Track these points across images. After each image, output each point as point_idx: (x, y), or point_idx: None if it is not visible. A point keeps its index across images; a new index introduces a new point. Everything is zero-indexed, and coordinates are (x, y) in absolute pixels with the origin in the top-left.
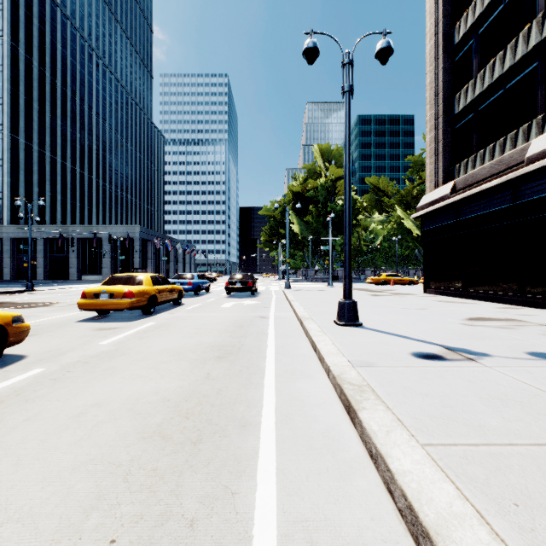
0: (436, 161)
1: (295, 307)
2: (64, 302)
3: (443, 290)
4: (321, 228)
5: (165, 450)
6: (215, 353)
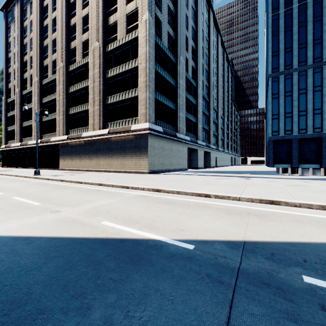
0: (4, 139)
1: None
2: None
3: (5, 166)
4: None
5: None
6: None
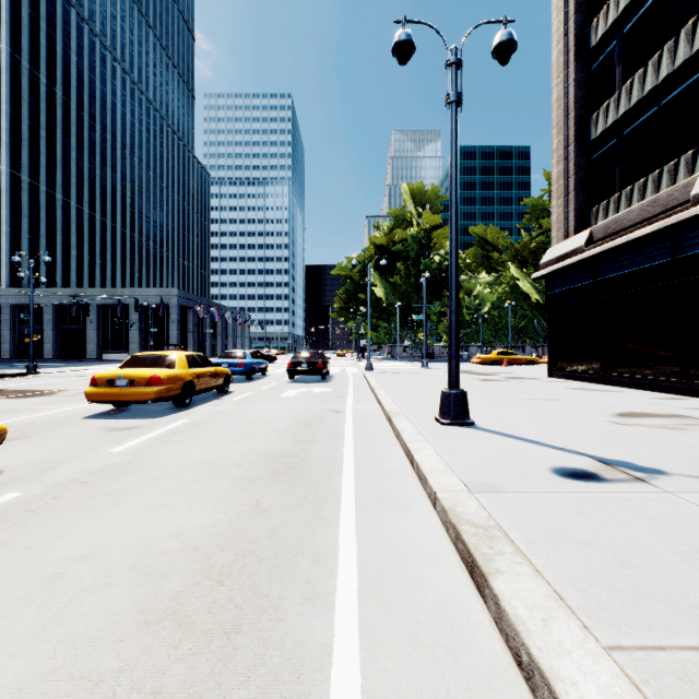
0: (565, 203)
1: (380, 397)
2: (73, 389)
3: (575, 373)
4: (412, 291)
5: (180, 648)
6: (269, 467)
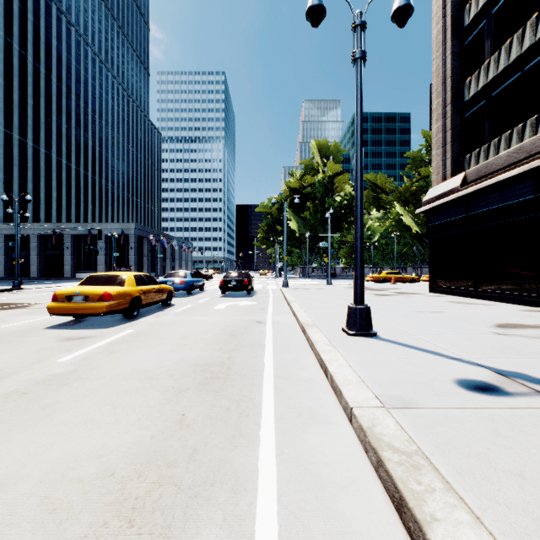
0: (443, 152)
1: (295, 310)
2: (45, 302)
3: (451, 289)
4: (318, 224)
5: None
6: (197, 377)
